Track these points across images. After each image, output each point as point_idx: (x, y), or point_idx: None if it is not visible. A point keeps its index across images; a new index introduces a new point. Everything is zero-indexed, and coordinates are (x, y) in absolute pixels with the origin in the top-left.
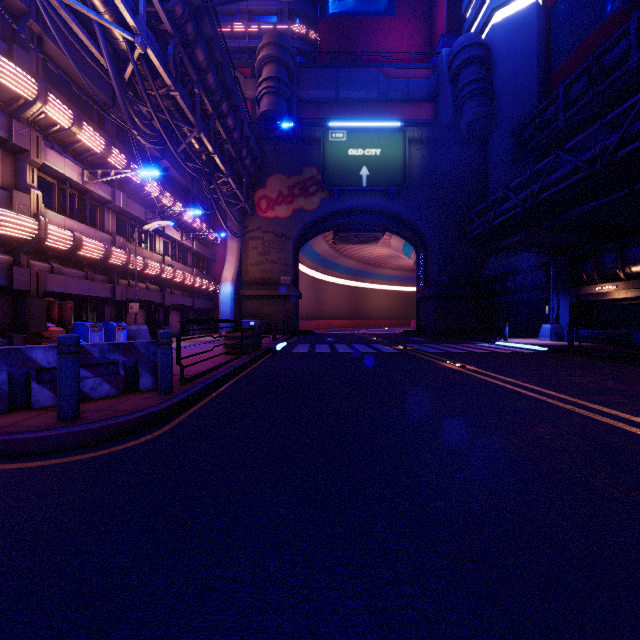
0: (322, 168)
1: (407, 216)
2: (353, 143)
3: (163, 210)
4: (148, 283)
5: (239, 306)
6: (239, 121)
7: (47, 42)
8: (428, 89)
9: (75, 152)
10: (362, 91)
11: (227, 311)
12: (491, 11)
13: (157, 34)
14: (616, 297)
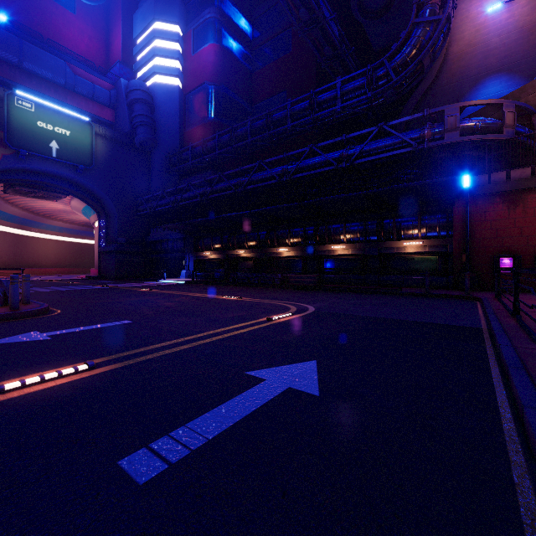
0: (6, 127)
1: (93, 189)
2: (42, 117)
3: None
4: None
5: None
6: None
7: None
8: (110, 99)
9: None
10: (49, 73)
11: None
12: (154, 72)
13: None
14: (211, 258)
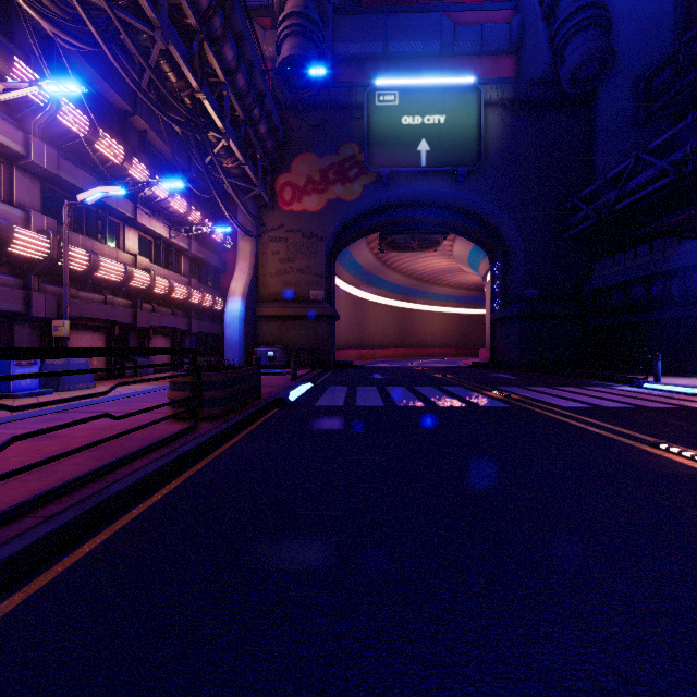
0: (366, 143)
1: (481, 208)
2: (408, 108)
3: (126, 182)
4: (109, 294)
5: (254, 330)
6: (247, 64)
7: None
8: (509, 36)
9: None
10: (419, 42)
11: (235, 336)
12: None
13: None
14: None
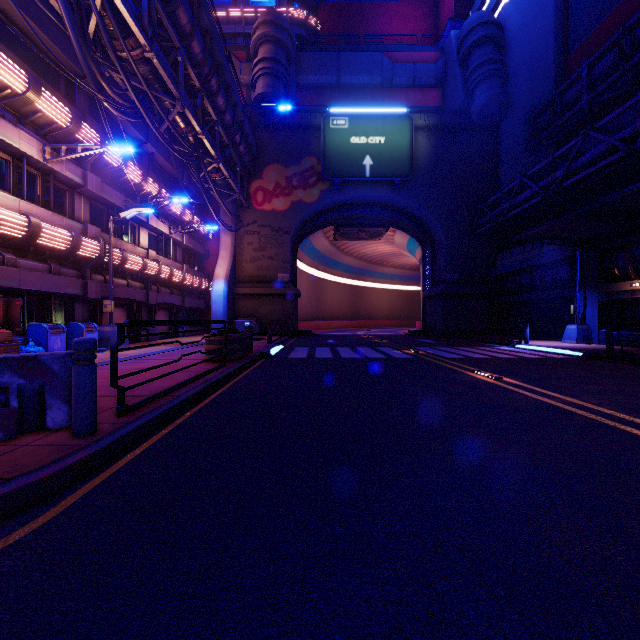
0: (322, 157)
1: (413, 209)
2: (356, 130)
3: (145, 198)
4: (130, 279)
5: (233, 305)
6: (232, 103)
7: None
8: (435, 74)
9: (36, 125)
10: (365, 76)
11: (219, 311)
12: None
13: None
14: None
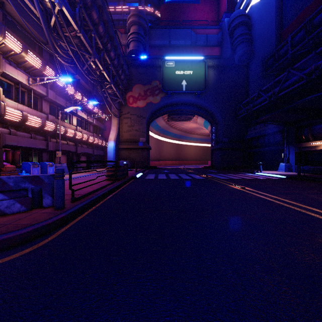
0: (162, 81)
1: (206, 106)
2: (178, 68)
3: (76, 101)
4: (68, 141)
5: (118, 153)
6: (117, 55)
7: (7, 4)
8: (217, 40)
9: (25, 68)
10: (183, 41)
11: (111, 156)
12: None
13: (71, 3)
14: None
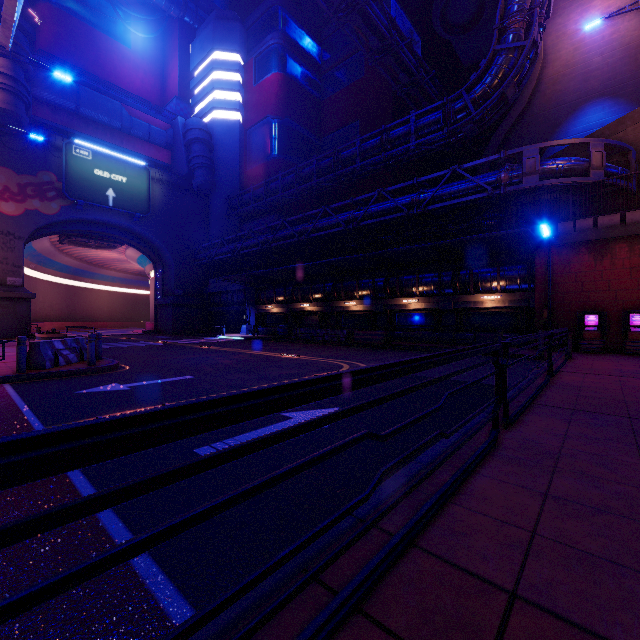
0: (65, 178)
1: (149, 238)
2: (99, 164)
3: None
4: None
5: None
6: None
7: None
8: (166, 140)
9: None
10: (106, 117)
11: None
12: (213, 107)
13: None
14: (273, 312)
